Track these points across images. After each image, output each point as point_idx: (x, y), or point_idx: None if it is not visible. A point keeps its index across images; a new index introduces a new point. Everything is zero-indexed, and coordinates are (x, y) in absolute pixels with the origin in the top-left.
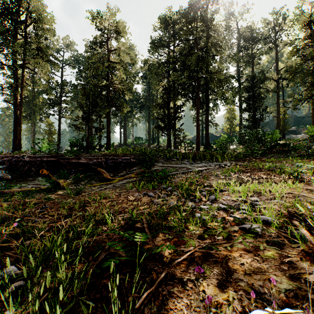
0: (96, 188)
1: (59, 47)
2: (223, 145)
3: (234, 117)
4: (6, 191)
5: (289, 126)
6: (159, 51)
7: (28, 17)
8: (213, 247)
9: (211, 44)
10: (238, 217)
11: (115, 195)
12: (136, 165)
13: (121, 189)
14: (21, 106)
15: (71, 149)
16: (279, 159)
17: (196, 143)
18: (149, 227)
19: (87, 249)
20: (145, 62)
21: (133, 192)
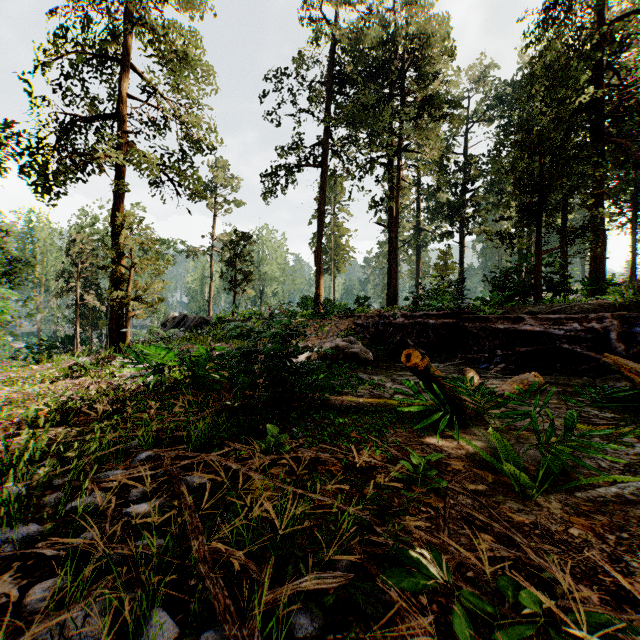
0: (633, 456)
1: (460, 95)
2: None
3: None
4: (334, 399)
5: None
6: None
7: (407, 57)
8: None
9: None
10: None
11: None
12: None
13: None
14: (396, 226)
15: (490, 297)
16: None
17: None
18: None
19: None
20: None
21: None
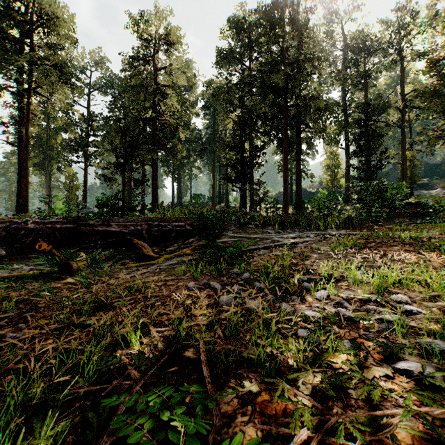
0: (130, 271)
1: (85, 66)
2: (325, 205)
3: (338, 165)
4: None
5: (419, 178)
6: (229, 68)
7: (39, 20)
8: (357, 433)
9: (306, 56)
10: (385, 341)
11: (156, 286)
12: (193, 235)
13: (168, 275)
14: (27, 149)
15: (98, 212)
16: (415, 225)
17: (284, 201)
18: (210, 360)
19: (80, 416)
20: (208, 84)
21: (186, 280)
